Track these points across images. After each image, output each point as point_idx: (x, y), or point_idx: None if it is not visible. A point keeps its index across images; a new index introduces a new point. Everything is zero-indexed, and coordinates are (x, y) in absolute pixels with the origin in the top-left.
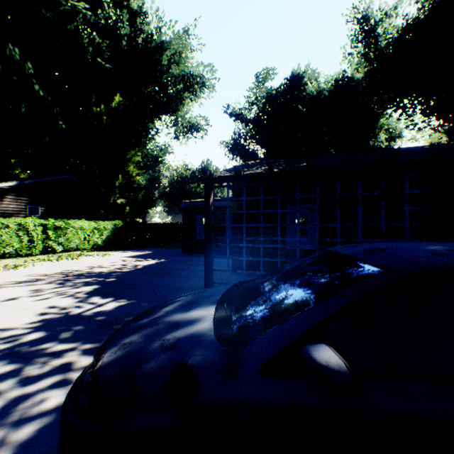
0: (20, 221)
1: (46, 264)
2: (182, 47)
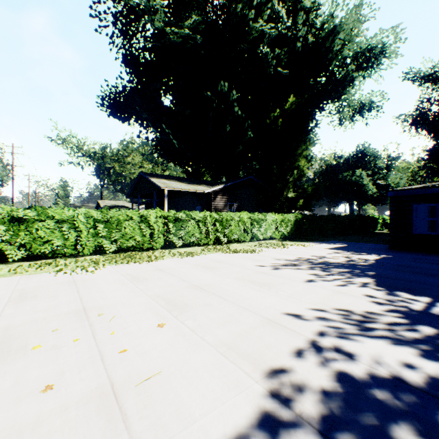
0: (238, 215)
1: (271, 250)
2: (359, 21)
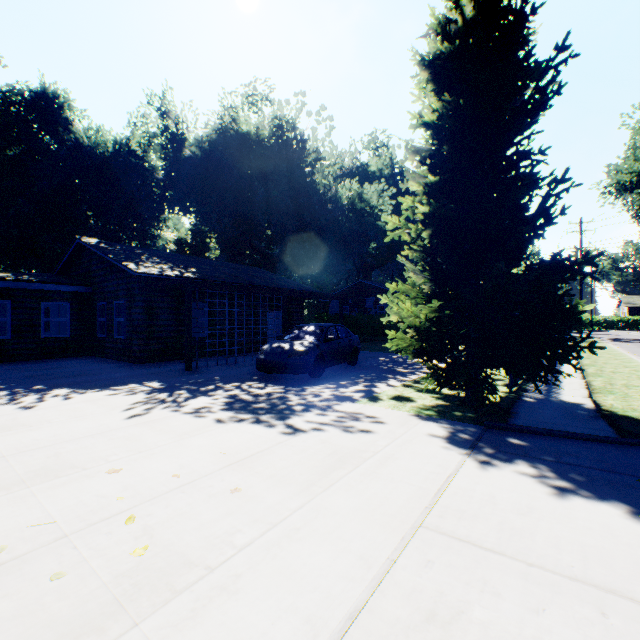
0: None
1: None
2: None
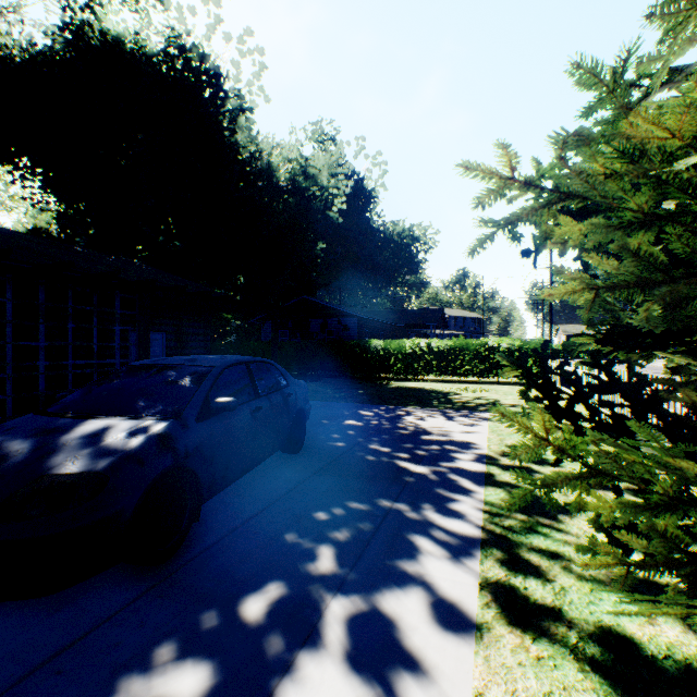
0: None
1: None
2: None
